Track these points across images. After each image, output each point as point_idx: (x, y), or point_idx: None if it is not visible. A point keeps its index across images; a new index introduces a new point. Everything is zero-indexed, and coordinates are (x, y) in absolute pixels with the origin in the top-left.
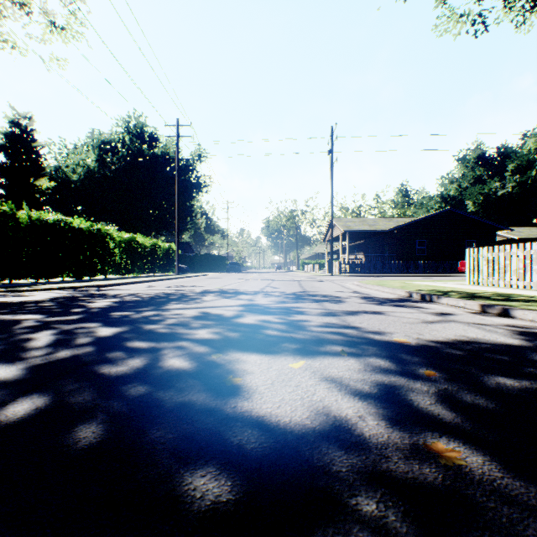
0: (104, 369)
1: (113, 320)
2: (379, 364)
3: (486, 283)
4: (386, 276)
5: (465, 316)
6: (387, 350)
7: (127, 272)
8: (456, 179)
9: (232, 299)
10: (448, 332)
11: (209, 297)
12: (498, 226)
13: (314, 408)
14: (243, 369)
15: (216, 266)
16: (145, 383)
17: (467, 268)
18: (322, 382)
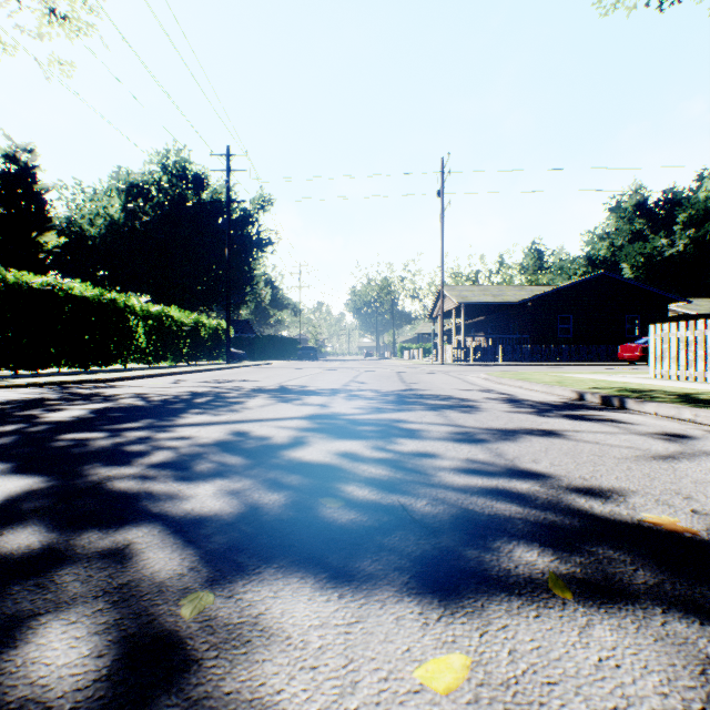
0: None
1: (46, 455)
2: (705, 658)
3: (683, 376)
4: (518, 365)
5: None
6: (664, 566)
7: (157, 359)
8: (608, 235)
9: (294, 405)
10: None
11: (257, 400)
12: (671, 296)
13: None
14: (255, 703)
15: (285, 352)
16: None
17: (651, 354)
18: None
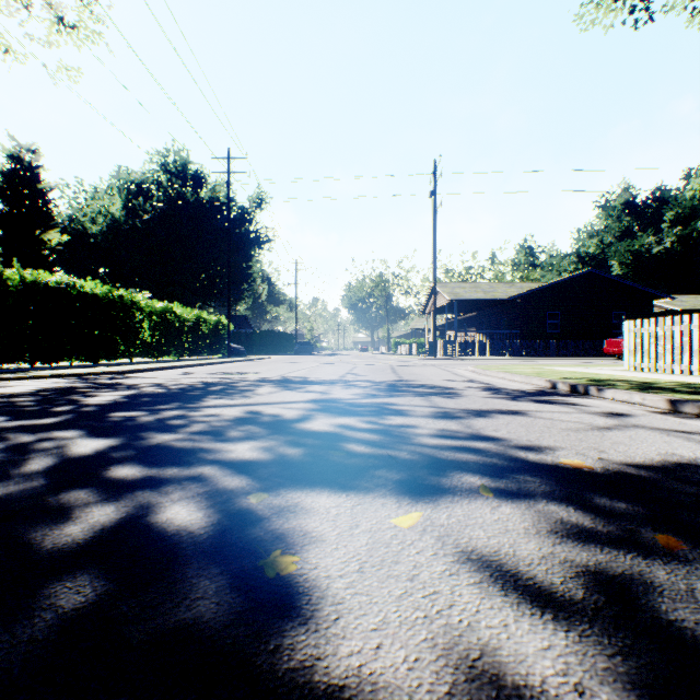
0: (36, 531)
1: (108, 426)
2: (559, 517)
3: (653, 368)
4: (507, 359)
5: (652, 419)
6: (560, 484)
7: (161, 354)
8: (597, 233)
9: (298, 392)
10: (644, 447)
11: (265, 388)
12: (656, 293)
13: (460, 655)
14: (304, 531)
15: (282, 346)
16: (100, 568)
17: (626, 348)
18: (462, 566)
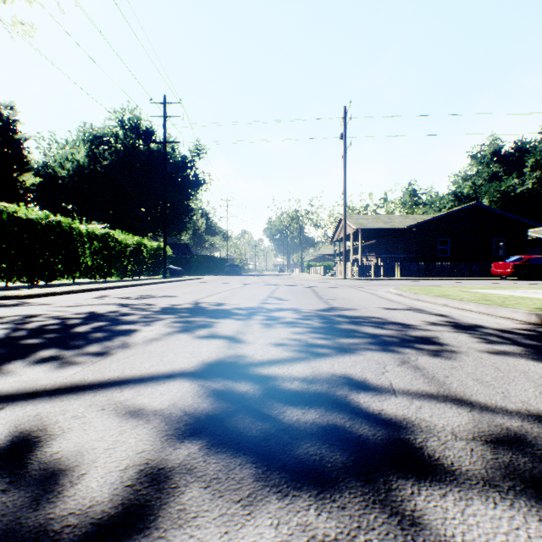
0: None
1: None
2: None
3: None
4: (408, 280)
5: None
6: None
7: (102, 275)
8: (470, 177)
9: (195, 338)
10: None
11: (153, 328)
12: (531, 223)
13: None
14: None
15: (215, 268)
16: None
17: None
18: None
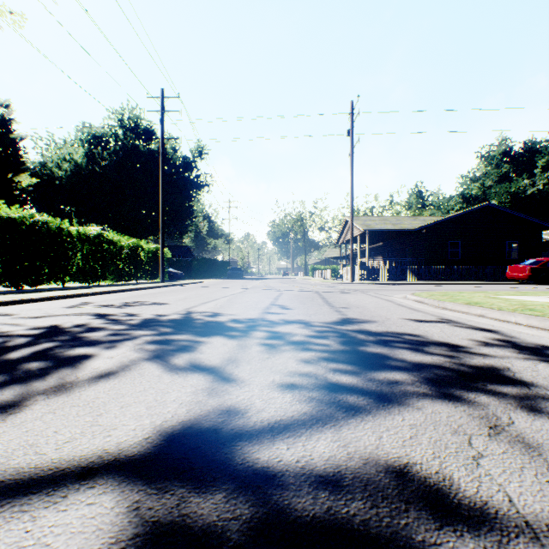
0: None
1: None
2: None
3: None
4: (419, 284)
5: None
6: None
7: (94, 279)
8: (479, 178)
9: (165, 372)
10: None
11: (115, 352)
12: (546, 224)
13: None
14: None
15: (217, 272)
16: None
17: None
18: None
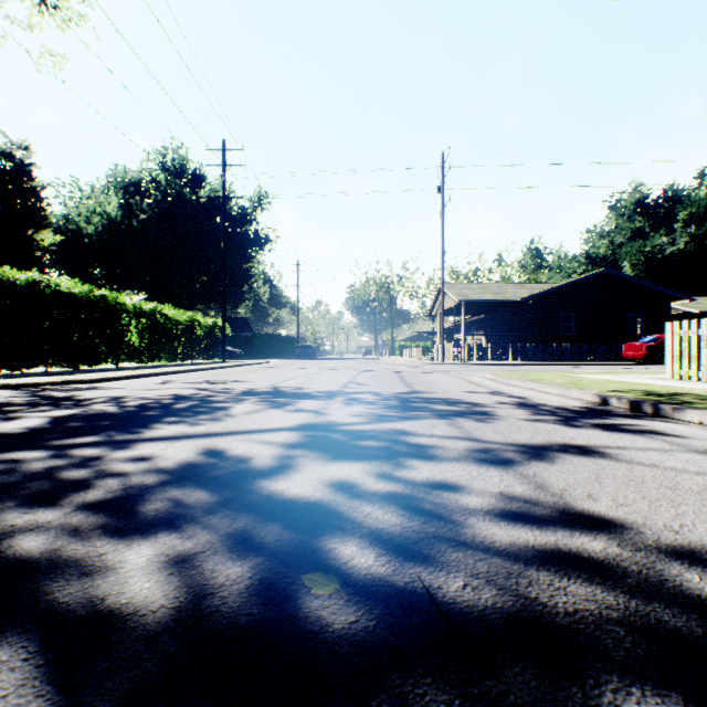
0: None
1: None
2: None
3: (705, 377)
4: (520, 364)
5: None
6: None
7: (150, 358)
8: (608, 233)
9: (285, 411)
10: None
11: (245, 405)
12: (675, 294)
13: None
14: None
15: (283, 350)
16: None
17: (669, 354)
18: None
